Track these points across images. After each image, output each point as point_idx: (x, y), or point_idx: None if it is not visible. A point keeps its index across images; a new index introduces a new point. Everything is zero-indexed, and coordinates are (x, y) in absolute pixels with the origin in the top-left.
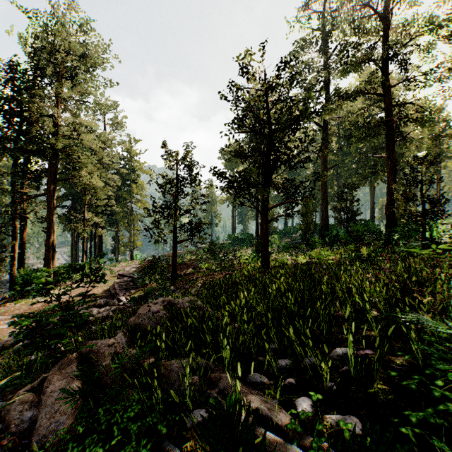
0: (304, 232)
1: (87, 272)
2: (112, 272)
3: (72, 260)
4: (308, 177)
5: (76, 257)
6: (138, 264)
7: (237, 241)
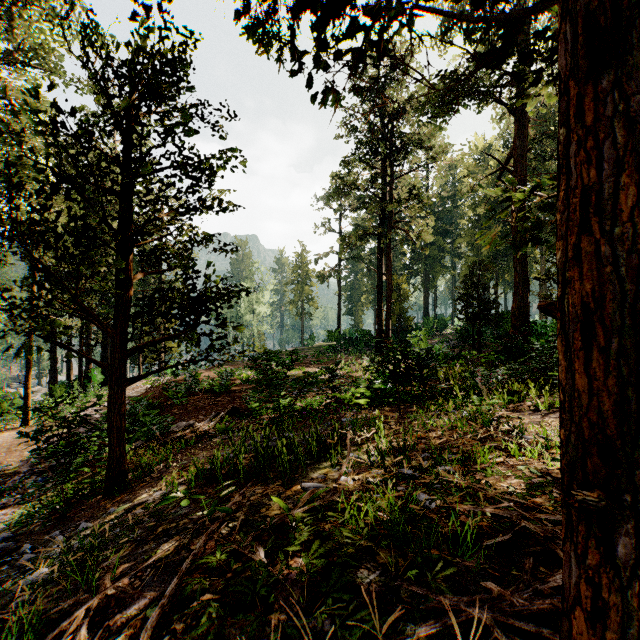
0: (472, 325)
1: (49, 403)
2: (100, 402)
3: (51, 377)
4: (466, 233)
5: (69, 369)
6: (144, 389)
7: (344, 343)
